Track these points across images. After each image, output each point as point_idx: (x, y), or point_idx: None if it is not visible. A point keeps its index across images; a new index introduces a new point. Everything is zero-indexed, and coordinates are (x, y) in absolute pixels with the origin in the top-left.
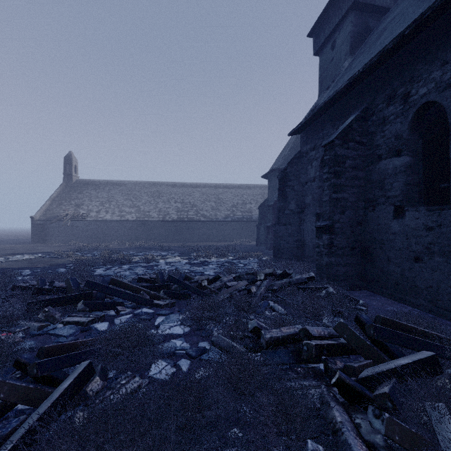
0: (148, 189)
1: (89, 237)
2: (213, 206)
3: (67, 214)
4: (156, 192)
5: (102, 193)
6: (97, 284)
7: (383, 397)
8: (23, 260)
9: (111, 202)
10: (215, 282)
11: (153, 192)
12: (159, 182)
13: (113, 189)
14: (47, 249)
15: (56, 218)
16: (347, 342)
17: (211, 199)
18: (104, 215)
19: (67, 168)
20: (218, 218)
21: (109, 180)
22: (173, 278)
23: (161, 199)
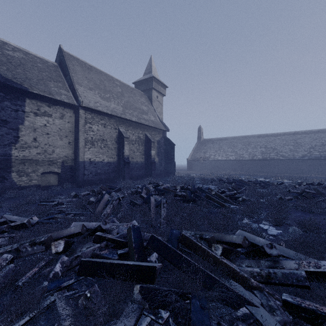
0: (241, 141)
1: (210, 169)
2: (291, 148)
3: (200, 157)
4: (246, 142)
5: (215, 145)
6: (236, 180)
7: (310, 194)
8: (195, 176)
9: (221, 150)
10: (281, 185)
11: (244, 142)
12: (248, 135)
13: (221, 142)
14: (197, 173)
15: (196, 159)
16: (316, 193)
17: (289, 143)
18: (217, 157)
19: (198, 134)
20: (295, 157)
21: (218, 138)
22: (261, 181)
23: (250, 146)
